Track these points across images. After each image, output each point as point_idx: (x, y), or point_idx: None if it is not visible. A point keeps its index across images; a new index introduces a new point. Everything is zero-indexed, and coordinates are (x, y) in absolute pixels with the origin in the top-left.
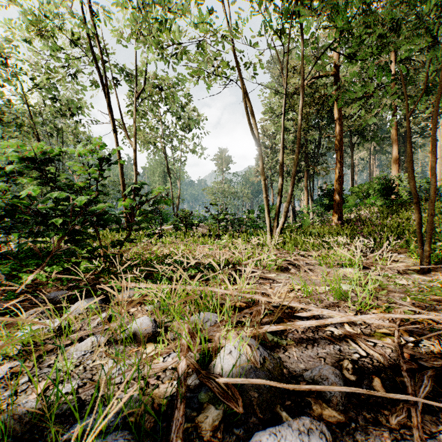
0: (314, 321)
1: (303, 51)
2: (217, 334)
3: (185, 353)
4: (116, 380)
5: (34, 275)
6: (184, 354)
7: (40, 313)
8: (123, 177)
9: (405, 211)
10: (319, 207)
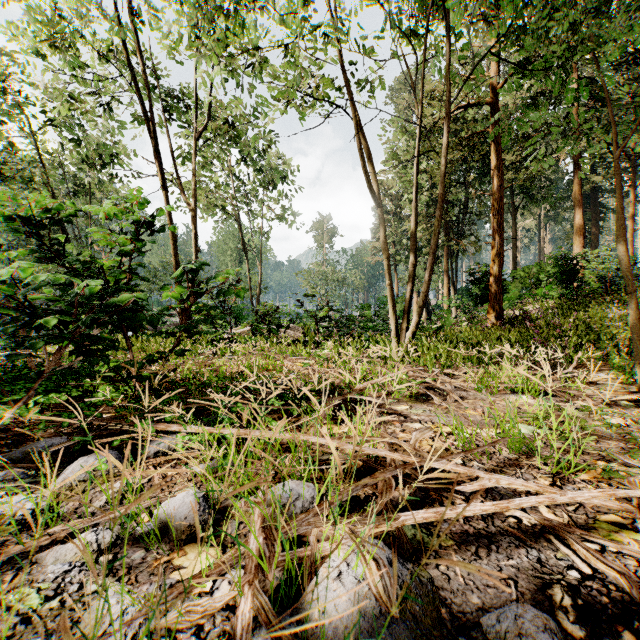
0: (489, 503)
1: (448, 58)
2: (315, 530)
3: (252, 577)
4: (114, 637)
5: (15, 410)
6: (249, 581)
7: (12, 479)
8: (176, 255)
9: (596, 306)
10: (466, 300)
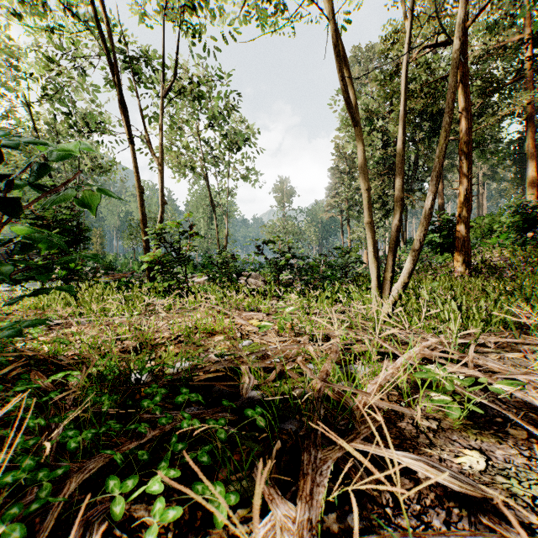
0: None
1: None
2: None
3: None
4: None
5: None
6: None
7: None
8: (143, 206)
9: None
10: None
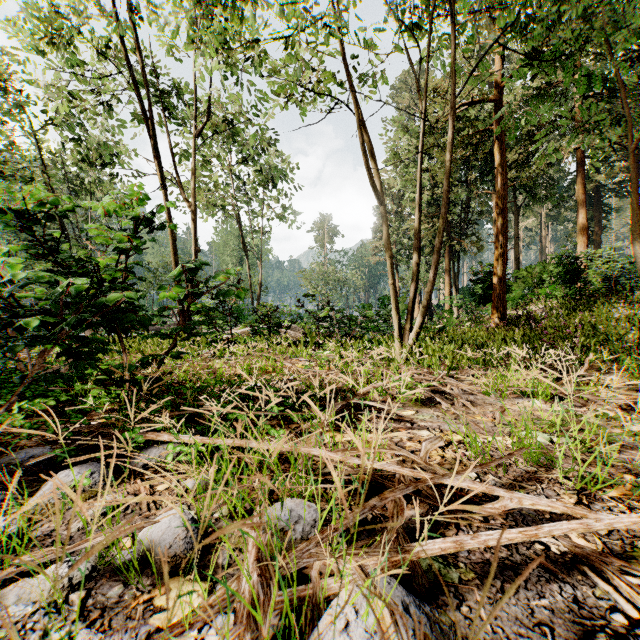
0: (515, 530)
1: (454, 50)
2: (317, 562)
3: (243, 629)
4: None
5: None
6: (239, 634)
7: None
8: (176, 254)
9: (601, 306)
10: (468, 300)
